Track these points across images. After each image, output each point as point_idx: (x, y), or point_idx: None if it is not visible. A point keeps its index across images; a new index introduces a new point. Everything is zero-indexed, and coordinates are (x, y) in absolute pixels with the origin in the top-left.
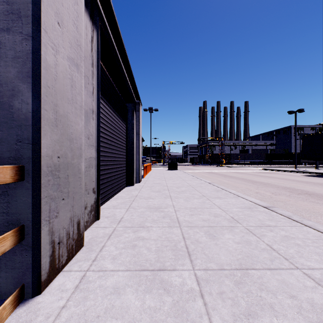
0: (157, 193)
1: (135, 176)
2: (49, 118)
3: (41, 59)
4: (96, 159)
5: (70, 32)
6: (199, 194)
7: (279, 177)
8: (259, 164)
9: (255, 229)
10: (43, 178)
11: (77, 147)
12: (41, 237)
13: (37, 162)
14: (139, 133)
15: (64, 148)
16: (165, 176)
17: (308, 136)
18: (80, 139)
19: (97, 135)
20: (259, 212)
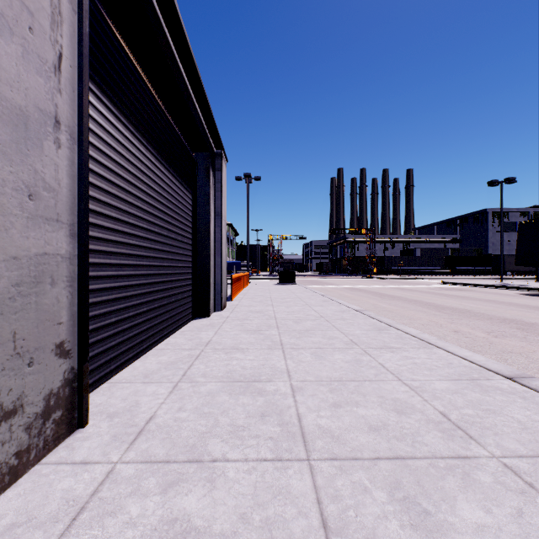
0: (253, 334)
1: (213, 297)
2: None
3: None
4: (75, 261)
5: None
6: (342, 337)
7: (480, 298)
8: (434, 274)
9: (537, 470)
10: None
11: None
12: None
13: None
14: (221, 214)
15: None
16: (272, 296)
17: (530, 224)
18: None
19: (79, 194)
20: (504, 394)
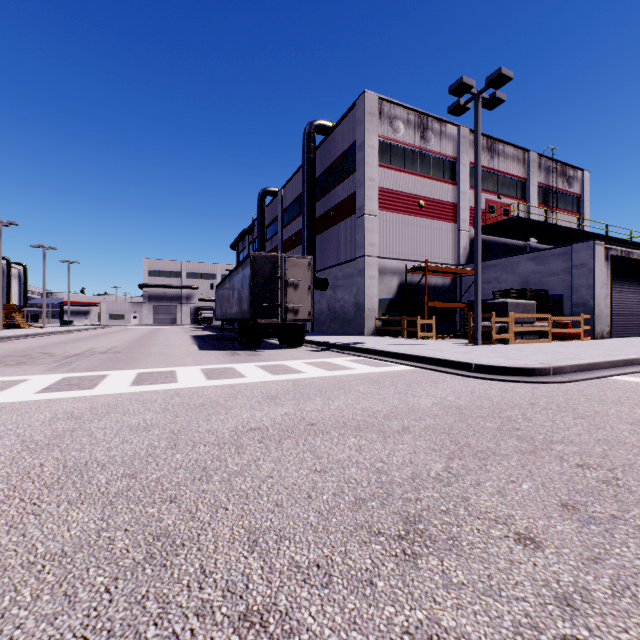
0: None
1: None
2: (595, 305)
3: (594, 294)
4: (609, 314)
5: (600, 281)
6: None
7: None
8: None
9: None
10: (594, 318)
11: (601, 310)
12: (594, 329)
13: (593, 314)
14: None
15: (598, 311)
16: None
17: None
18: (602, 308)
19: (610, 304)
20: None
